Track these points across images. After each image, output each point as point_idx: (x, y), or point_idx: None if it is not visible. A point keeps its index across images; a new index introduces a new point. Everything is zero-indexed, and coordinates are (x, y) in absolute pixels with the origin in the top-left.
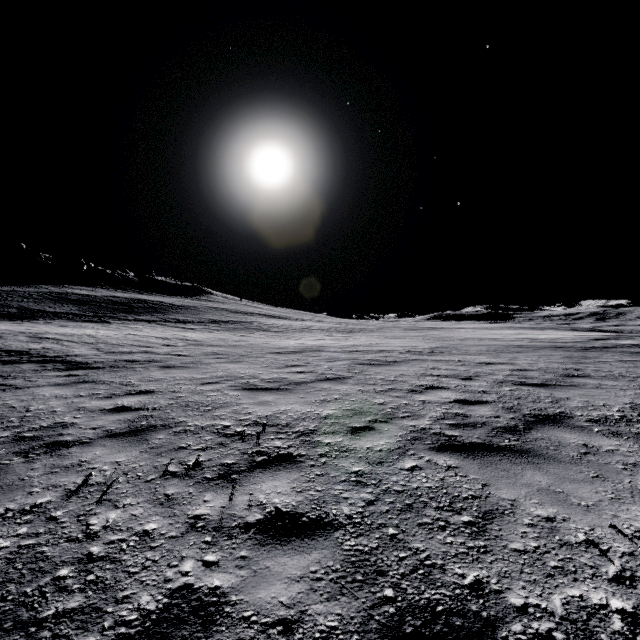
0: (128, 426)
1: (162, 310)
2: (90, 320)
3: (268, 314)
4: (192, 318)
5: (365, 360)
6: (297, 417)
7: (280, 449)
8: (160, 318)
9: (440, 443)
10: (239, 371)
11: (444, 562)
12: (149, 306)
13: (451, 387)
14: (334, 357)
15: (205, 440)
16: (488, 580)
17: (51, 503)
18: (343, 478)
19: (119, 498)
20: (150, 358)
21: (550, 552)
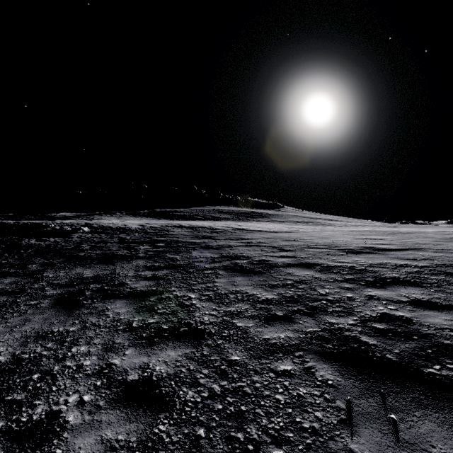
0: (320, 238)
1: (266, 216)
2: (240, 221)
3: (326, 218)
4: (284, 220)
5: (405, 232)
6: (376, 238)
7: (373, 240)
8: (268, 220)
9: (432, 241)
10: (339, 233)
11: (421, 246)
12: (259, 214)
13: (452, 236)
14: (385, 232)
15: (348, 239)
16: (431, 247)
17: (322, 242)
18: (395, 242)
19: (337, 242)
20: (292, 231)
21: (451, 247)
